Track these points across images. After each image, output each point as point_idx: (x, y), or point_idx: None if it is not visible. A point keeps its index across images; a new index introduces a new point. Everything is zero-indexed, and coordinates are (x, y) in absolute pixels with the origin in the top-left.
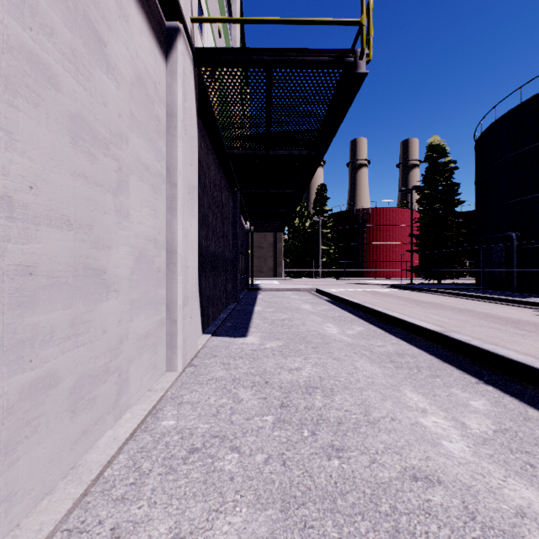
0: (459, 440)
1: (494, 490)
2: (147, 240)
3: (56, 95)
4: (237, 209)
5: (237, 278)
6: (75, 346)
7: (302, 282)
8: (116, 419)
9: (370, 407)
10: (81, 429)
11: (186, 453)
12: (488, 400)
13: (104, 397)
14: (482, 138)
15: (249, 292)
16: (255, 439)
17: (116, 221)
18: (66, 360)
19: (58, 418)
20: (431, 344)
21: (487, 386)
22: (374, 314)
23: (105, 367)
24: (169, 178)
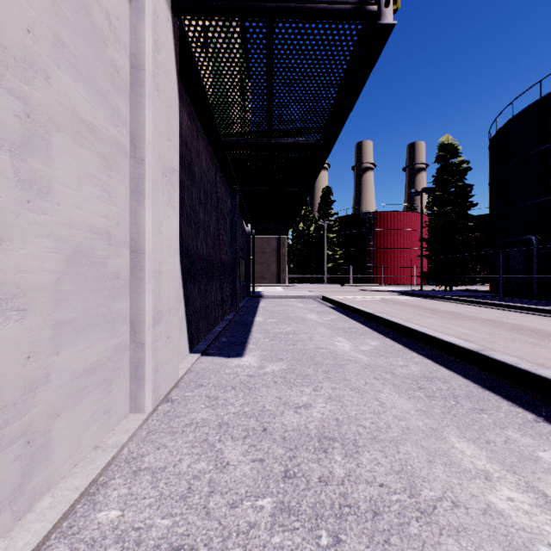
0: None
1: None
2: (93, 233)
3: None
4: (236, 208)
5: (236, 285)
6: None
7: (307, 289)
8: (20, 516)
9: (415, 477)
10: None
11: None
12: None
13: None
14: (498, 136)
15: (250, 300)
16: None
17: (20, 196)
18: None
19: None
20: (464, 364)
21: (550, 427)
22: (390, 326)
23: None
24: (134, 152)
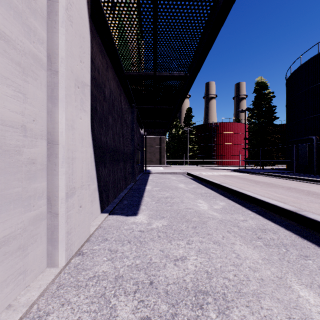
0: None
1: None
2: (5, 125)
3: None
4: (134, 118)
5: (134, 166)
6: None
7: (177, 168)
8: None
9: None
10: None
11: None
12: None
13: None
14: (292, 77)
15: (143, 175)
16: None
17: None
18: None
19: None
20: (285, 219)
21: None
22: (231, 192)
23: None
24: (50, 66)
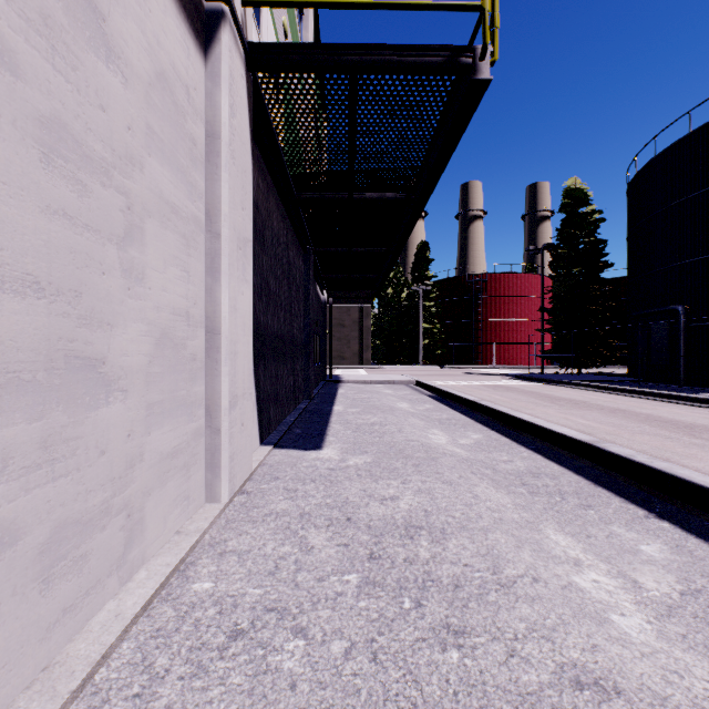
0: (634, 610)
1: (702, 702)
2: (175, 314)
3: (12, 83)
4: (310, 273)
5: (310, 367)
6: (49, 478)
7: (397, 372)
8: (123, 582)
9: (500, 559)
10: (60, 605)
11: (225, 639)
12: (666, 543)
13: (102, 551)
14: (638, 180)
15: (327, 385)
16: (331, 614)
17: (123, 285)
18: (32, 501)
19: (17, 594)
20: (577, 458)
21: (661, 522)
22: (496, 416)
23: (104, 506)
24: (210, 227)
